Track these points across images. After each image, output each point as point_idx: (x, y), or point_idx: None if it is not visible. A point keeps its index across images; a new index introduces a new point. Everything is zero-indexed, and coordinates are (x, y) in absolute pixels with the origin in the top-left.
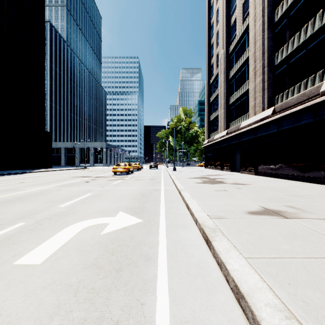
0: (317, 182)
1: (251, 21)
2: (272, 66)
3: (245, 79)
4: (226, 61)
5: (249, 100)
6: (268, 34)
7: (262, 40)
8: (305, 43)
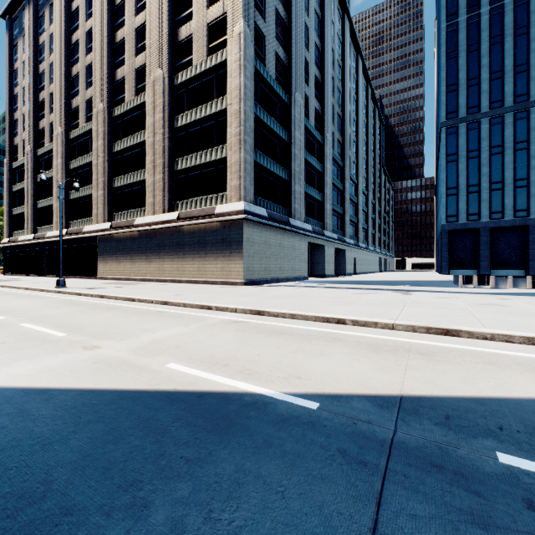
0: (84, 278)
1: (55, 151)
2: (69, 199)
3: (52, 193)
4: (34, 162)
5: (54, 215)
6: (66, 174)
7: (62, 176)
8: (83, 197)
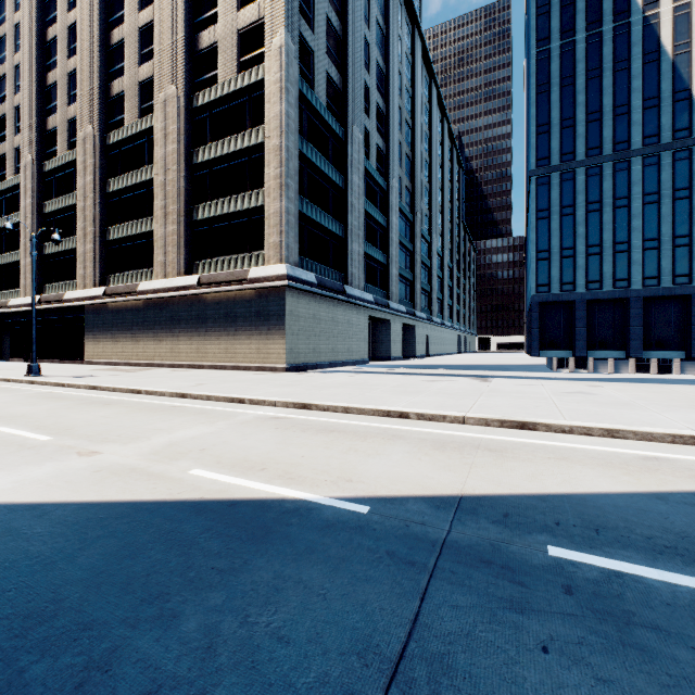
0: (65, 362)
1: (23, 188)
2: (43, 254)
3: (18, 245)
4: None
5: (21, 276)
6: (38, 220)
7: (33, 221)
8: (64, 252)
